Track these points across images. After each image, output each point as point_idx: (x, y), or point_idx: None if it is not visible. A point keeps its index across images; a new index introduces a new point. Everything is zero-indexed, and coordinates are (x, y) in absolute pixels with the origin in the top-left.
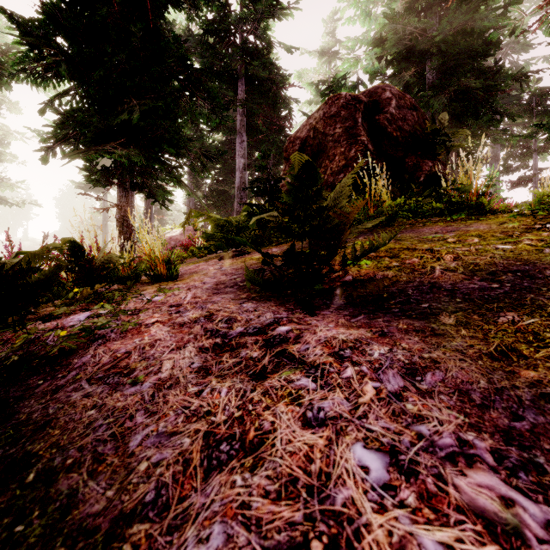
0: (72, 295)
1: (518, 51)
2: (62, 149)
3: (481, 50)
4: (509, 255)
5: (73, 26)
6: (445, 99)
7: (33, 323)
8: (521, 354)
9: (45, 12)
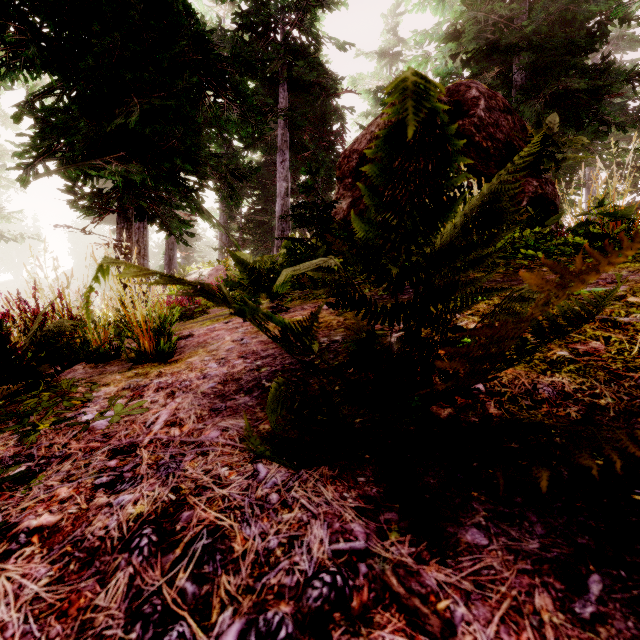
0: None
1: (623, 48)
2: (46, 167)
3: (584, 43)
4: None
5: (55, 0)
6: (539, 105)
7: None
8: None
9: None
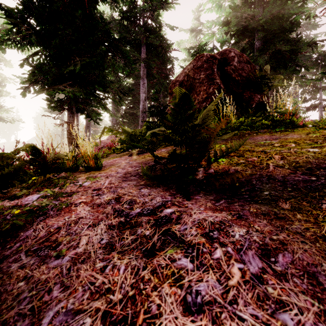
0: (31, 181)
1: (310, 28)
2: (34, 88)
3: (288, 28)
4: (318, 156)
5: (40, 12)
6: (266, 57)
7: (4, 201)
8: None
9: (23, 4)
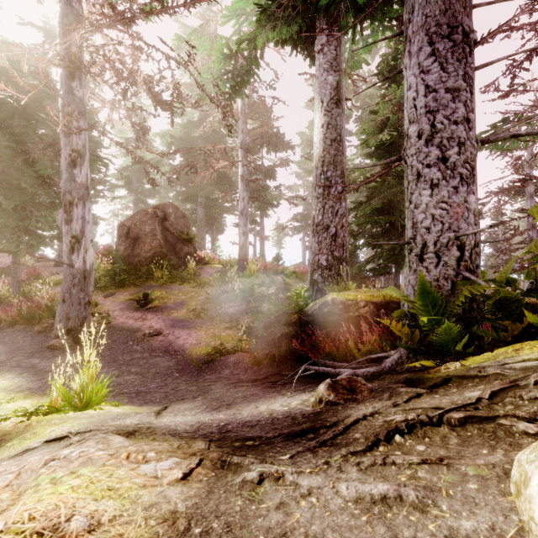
0: None
1: None
2: None
3: (224, 167)
4: (182, 299)
5: None
6: (206, 191)
7: None
8: (170, 314)
9: None
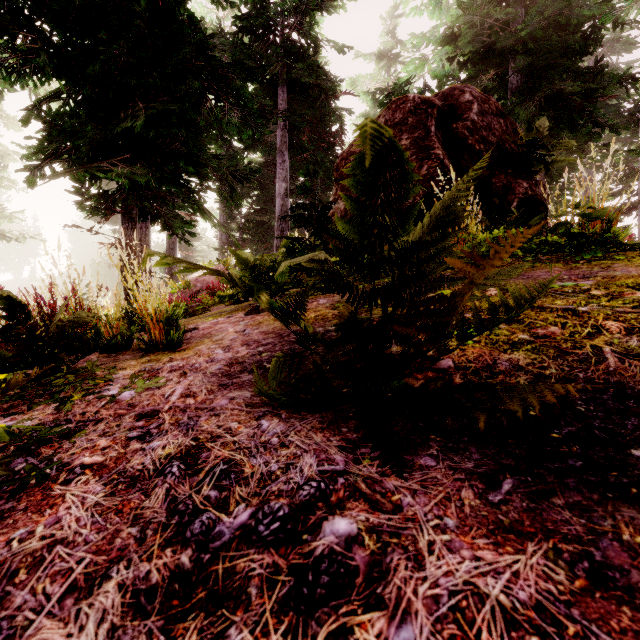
0: None
1: (618, 51)
2: (52, 169)
3: (578, 46)
4: None
5: (62, 8)
6: (533, 107)
7: None
8: None
9: None
